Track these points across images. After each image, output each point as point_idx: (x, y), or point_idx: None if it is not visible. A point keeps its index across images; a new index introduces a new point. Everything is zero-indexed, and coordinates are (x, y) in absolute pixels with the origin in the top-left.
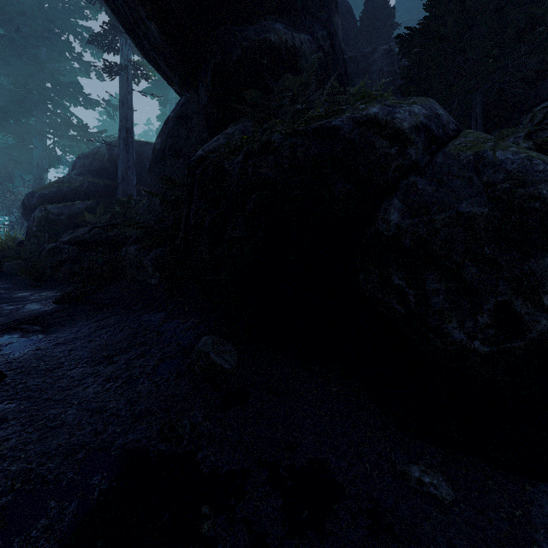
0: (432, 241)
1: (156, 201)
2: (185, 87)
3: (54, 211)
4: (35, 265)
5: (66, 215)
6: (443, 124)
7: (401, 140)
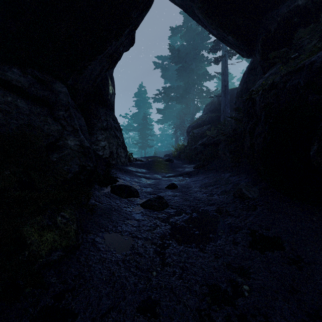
0: None
1: (232, 121)
2: (249, 55)
3: (196, 132)
4: (189, 155)
5: (200, 133)
6: None
7: None
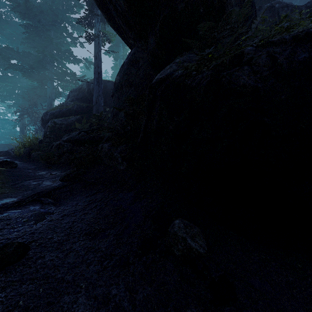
0: None
1: (122, 114)
2: (138, 40)
3: (58, 122)
4: (48, 155)
5: (65, 124)
6: None
7: None
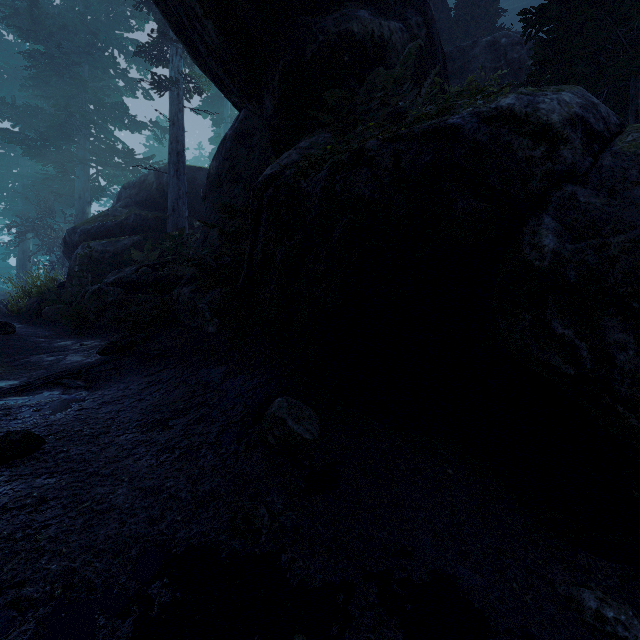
0: (609, 274)
1: (213, 233)
2: (246, 98)
3: (97, 248)
4: (77, 310)
5: (111, 252)
6: (603, 116)
7: (549, 138)
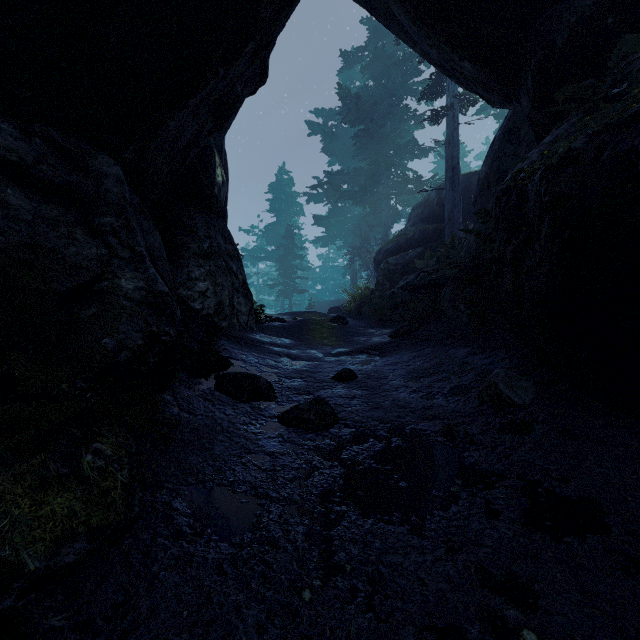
0: None
1: (470, 238)
2: (506, 102)
3: (393, 262)
4: (380, 309)
5: (401, 264)
6: None
7: None
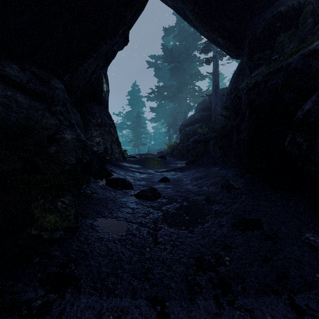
0: None
1: (221, 118)
2: (238, 57)
3: (188, 130)
4: (181, 152)
5: (192, 131)
6: None
7: None
